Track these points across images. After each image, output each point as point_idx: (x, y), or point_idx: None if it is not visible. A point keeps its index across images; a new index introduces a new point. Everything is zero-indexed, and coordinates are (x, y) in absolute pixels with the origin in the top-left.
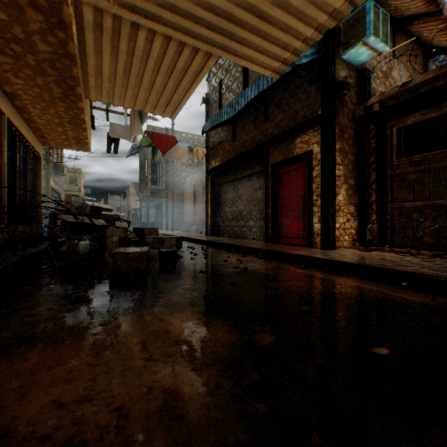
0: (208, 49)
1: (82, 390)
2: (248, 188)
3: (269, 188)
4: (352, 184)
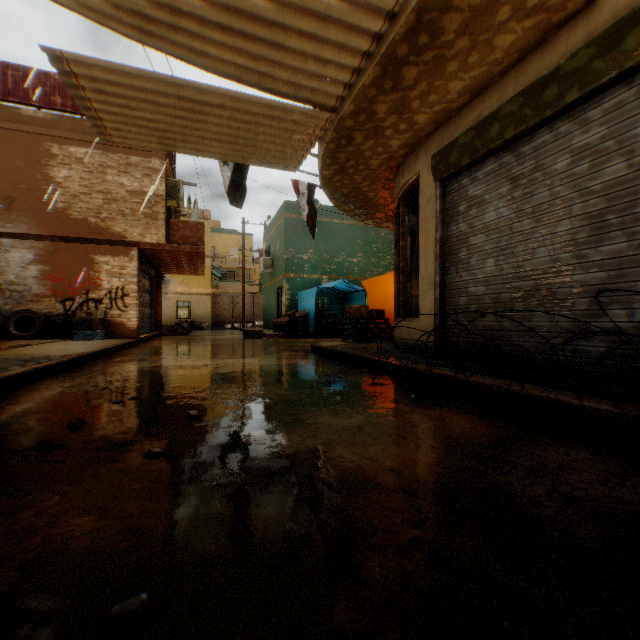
0: None
1: (390, 419)
2: None
3: None
4: None
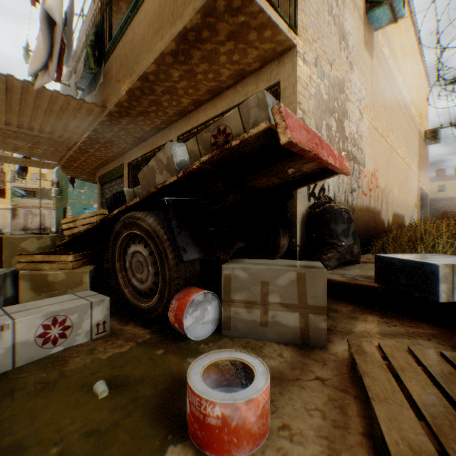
0: (3, 125)
1: None
2: None
3: None
4: None
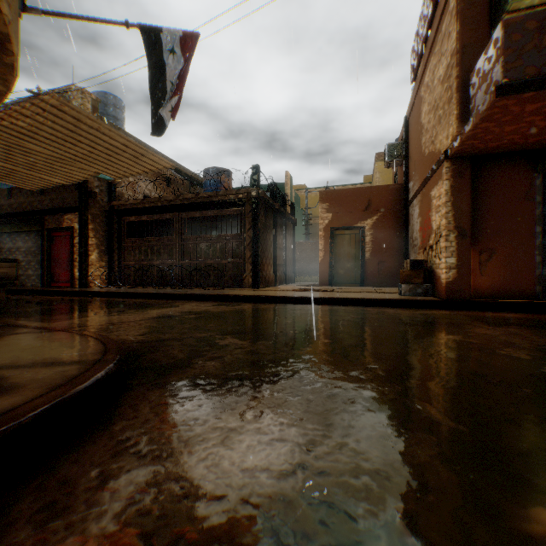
0: None
1: None
2: (28, 242)
3: (46, 246)
4: (104, 249)
